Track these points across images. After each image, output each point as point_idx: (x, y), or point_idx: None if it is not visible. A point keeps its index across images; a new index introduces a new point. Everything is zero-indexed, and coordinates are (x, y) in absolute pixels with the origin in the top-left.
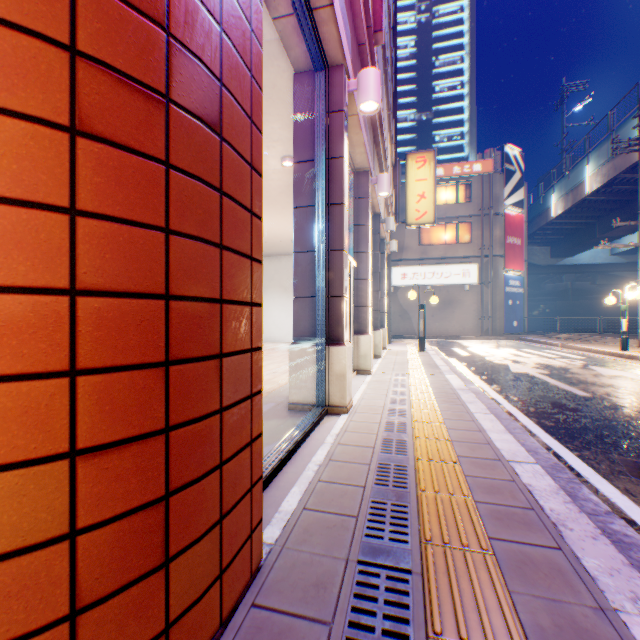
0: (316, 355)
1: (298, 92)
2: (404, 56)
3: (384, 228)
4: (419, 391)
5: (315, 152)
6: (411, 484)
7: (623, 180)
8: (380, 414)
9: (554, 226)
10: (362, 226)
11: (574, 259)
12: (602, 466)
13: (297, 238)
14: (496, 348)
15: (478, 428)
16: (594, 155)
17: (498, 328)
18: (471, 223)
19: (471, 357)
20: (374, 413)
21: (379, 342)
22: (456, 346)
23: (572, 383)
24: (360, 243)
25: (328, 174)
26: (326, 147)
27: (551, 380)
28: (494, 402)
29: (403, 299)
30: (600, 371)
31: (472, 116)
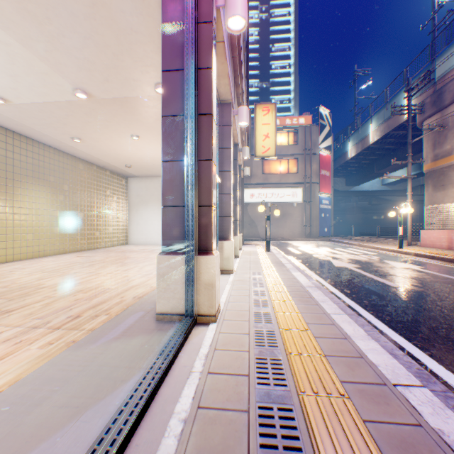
0: (184, 264)
1: (166, 0)
2: (251, 41)
3: (240, 157)
4: (276, 290)
5: (183, 61)
6: (308, 453)
7: (393, 135)
8: (248, 321)
9: (349, 164)
10: (225, 149)
11: (360, 187)
12: None
13: (165, 147)
14: (317, 247)
15: (343, 334)
16: (375, 117)
17: (315, 233)
18: (298, 159)
19: (303, 255)
20: (242, 320)
21: (237, 245)
22: (290, 246)
23: (381, 275)
24: (224, 163)
25: (196, 83)
26: (194, 56)
27: (366, 273)
28: (335, 296)
29: (251, 212)
30: (393, 264)
31: (296, 88)
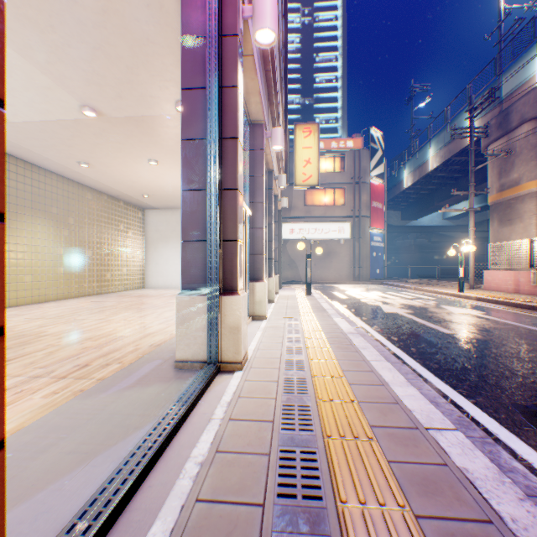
0: (207, 306)
1: (186, 9)
2: (291, 50)
3: (277, 185)
4: (313, 337)
5: (206, 79)
6: (327, 490)
7: (454, 161)
8: (277, 368)
9: (405, 195)
10: (257, 177)
11: (418, 222)
12: (502, 416)
13: (185, 174)
14: (367, 291)
15: (380, 381)
16: (435, 141)
17: (366, 275)
18: (345, 189)
19: (349, 299)
20: (271, 367)
21: (273, 288)
22: (335, 290)
23: (435, 321)
24: (255, 193)
25: (220, 103)
26: (218, 73)
27: (418, 319)
28: (380, 344)
29: (291, 250)
30: (451, 310)
31: (344, 105)
